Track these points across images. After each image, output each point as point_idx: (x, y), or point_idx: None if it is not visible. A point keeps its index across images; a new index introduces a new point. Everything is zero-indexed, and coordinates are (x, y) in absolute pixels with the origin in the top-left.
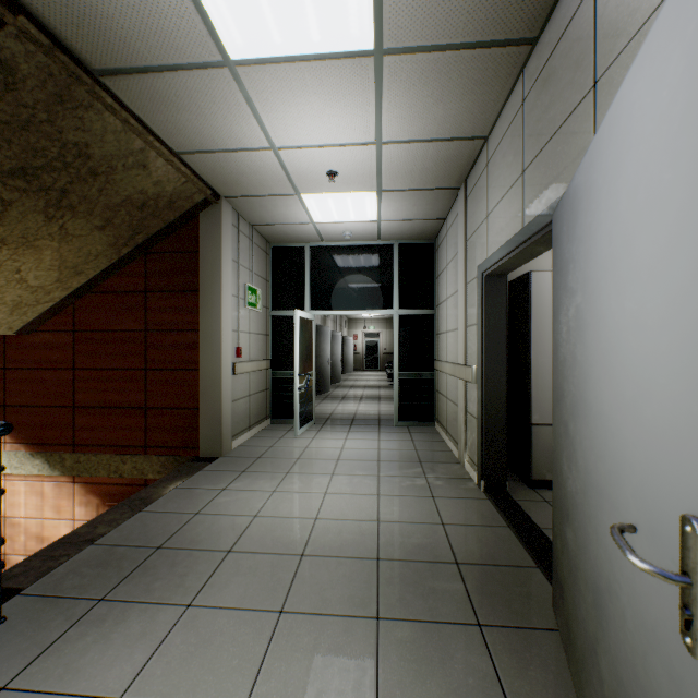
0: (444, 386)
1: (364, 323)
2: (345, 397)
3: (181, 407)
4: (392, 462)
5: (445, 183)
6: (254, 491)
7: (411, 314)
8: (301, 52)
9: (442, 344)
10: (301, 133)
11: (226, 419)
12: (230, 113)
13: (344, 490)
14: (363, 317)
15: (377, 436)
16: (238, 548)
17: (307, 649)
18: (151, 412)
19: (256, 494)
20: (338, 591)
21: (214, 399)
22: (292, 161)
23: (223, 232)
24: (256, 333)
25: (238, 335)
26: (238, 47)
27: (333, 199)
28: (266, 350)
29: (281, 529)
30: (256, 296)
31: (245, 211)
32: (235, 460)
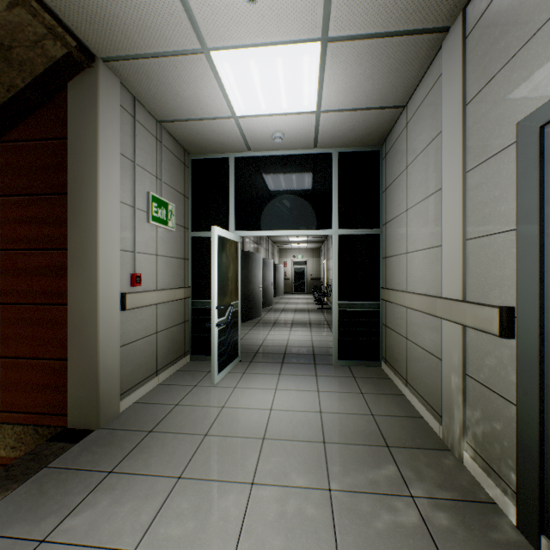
0: (400, 322)
1: (293, 252)
2: (276, 323)
3: (44, 356)
4: (344, 448)
5: (430, 15)
6: None
7: (353, 234)
8: None
9: (395, 268)
10: None
11: (107, 373)
12: None
13: (269, 548)
14: (292, 247)
15: (315, 385)
16: None
17: None
18: (4, 363)
19: None
20: None
21: (87, 347)
22: None
23: (100, 110)
24: (168, 256)
25: (134, 257)
26: None
27: (256, 61)
28: (184, 276)
29: None
30: (167, 210)
31: (142, 92)
32: (111, 439)
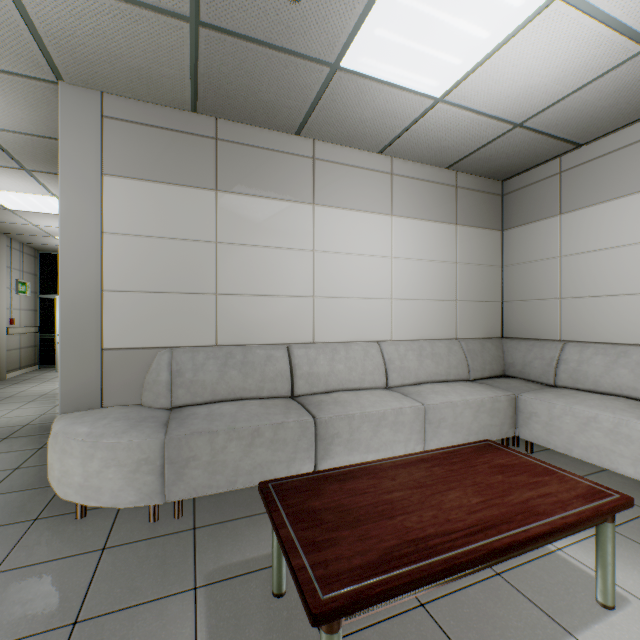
0: None
1: None
2: None
3: None
4: None
5: None
6: (23, 387)
7: None
8: (44, 212)
9: None
10: (50, 224)
11: (3, 360)
12: (9, 216)
13: None
14: None
15: None
16: (13, 396)
17: (40, 403)
18: None
19: (24, 387)
20: (57, 397)
21: None
22: (47, 229)
23: (0, 253)
24: (27, 309)
25: (12, 311)
26: (14, 208)
27: None
28: (36, 320)
29: (37, 392)
30: (27, 286)
31: (18, 238)
32: (10, 381)
